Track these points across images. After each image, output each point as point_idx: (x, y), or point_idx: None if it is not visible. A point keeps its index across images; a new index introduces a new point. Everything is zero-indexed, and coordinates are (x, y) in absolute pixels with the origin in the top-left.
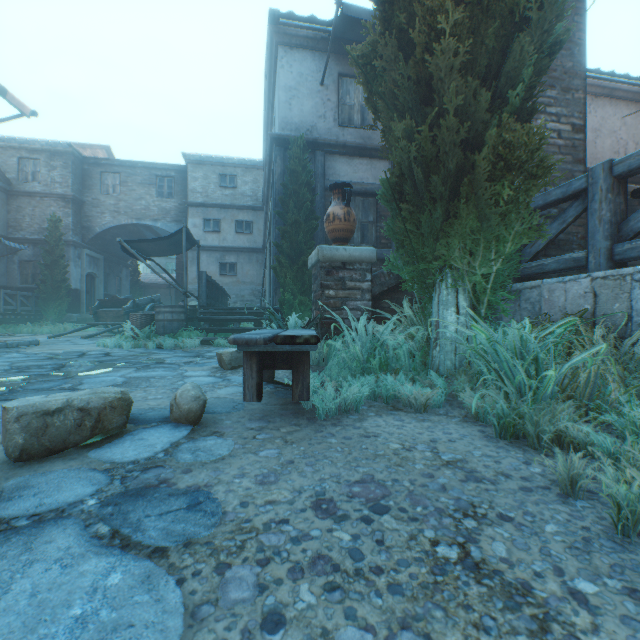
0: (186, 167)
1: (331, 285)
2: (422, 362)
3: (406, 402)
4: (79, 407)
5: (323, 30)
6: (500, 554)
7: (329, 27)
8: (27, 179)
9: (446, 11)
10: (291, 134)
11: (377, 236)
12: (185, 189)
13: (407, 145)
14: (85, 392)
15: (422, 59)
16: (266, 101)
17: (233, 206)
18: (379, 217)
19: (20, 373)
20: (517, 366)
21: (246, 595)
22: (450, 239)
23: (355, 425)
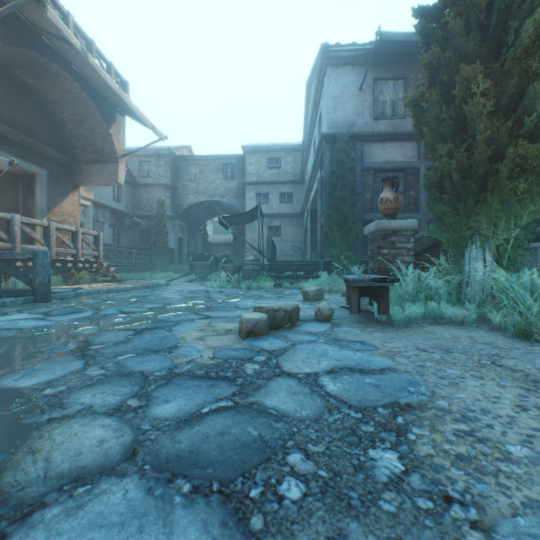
0: (243, 155)
1: (385, 246)
2: (456, 297)
3: (448, 320)
4: (283, 309)
5: (362, 49)
6: (510, 364)
7: (366, 46)
8: (144, 175)
9: (477, 82)
10: (337, 132)
11: (406, 203)
12: (242, 172)
13: (447, 158)
14: (281, 303)
15: (459, 107)
16: (312, 105)
17: (278, 182)
18: (407, 187)
19: (196, 299)
20: (526, 296)
21: (406, 362)
22: (479, 217)
23: (418, 328)
